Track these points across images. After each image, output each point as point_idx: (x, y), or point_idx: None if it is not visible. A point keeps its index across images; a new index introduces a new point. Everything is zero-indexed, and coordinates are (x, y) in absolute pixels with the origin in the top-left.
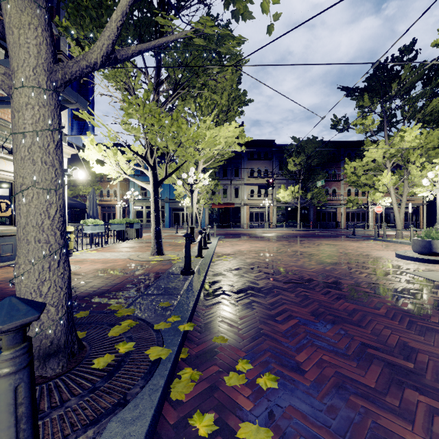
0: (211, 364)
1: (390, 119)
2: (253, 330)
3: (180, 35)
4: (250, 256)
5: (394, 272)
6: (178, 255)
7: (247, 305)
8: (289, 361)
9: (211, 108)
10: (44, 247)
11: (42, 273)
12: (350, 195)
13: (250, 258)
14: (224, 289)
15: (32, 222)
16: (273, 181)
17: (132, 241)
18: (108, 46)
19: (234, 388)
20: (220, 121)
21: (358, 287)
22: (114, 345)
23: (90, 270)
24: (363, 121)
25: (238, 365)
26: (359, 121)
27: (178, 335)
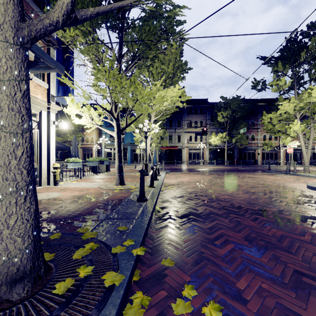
0: (160, 288)
1: (299, 80)
2: (196, 253)
3: (133, 0)
4: (190, 186)
5: (309, 201)
6: (135, 185)
7: (189, 229)
8: (231, 288)
9: (160, 75)
10: (11, 185)
11: (9, 207)
12: (265, 139)
13: (190, 188)
14: (171, 214)
15: (0, 162)
16: (206, 129)
17: (102, 173)
18: (67, 5)
19: None
20: (167, 84)
21: (281, 214)
22: (76, 268)
23: (69, 196)
24: (278, 82)
25: (184, 291)
26: (275, 82)
27: (131, 259)
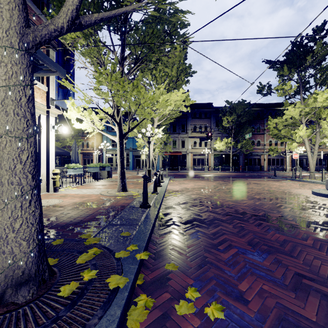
0: (163, 291)
1: (305, 85)
2: (199, 258)
3: (136, 6)
4: (194, 192)
5: (313, 207)
6: (138, 191)
7: (193, 235)
8: (233, 290)
9: (164, 78)
10: (16, 189)
11: (15, 211)
12: (271, 145)
13: (194, 194)
14: (174, 220)
15: (5, 166)
16: (211, 134)
17: (104, 180)
18: (72, 12)
19: (184, 317)
20: (171, 88)
21: (285, 220)
22: (80, 272)
23: (70, 203)
24: (283, 87)
25: (187, 293)
26: (280, 87)
27: (135, 263)
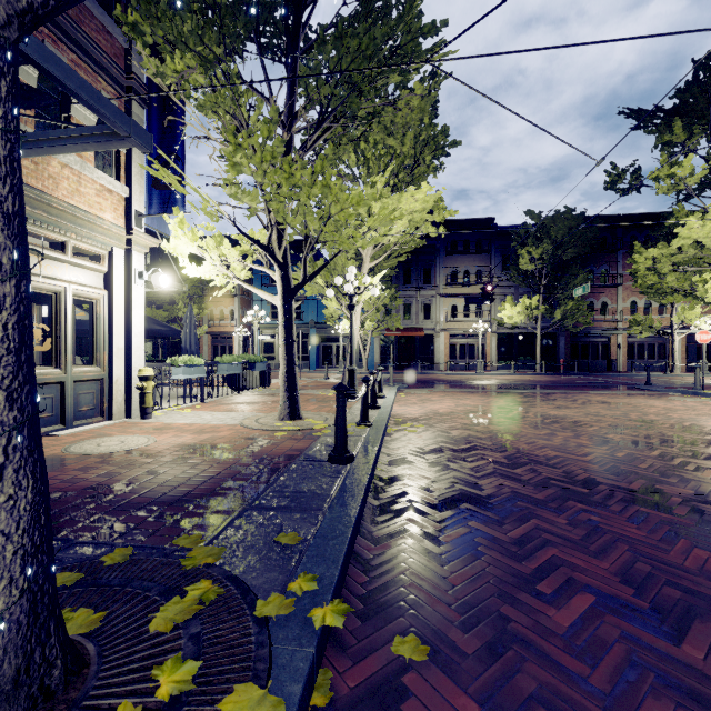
0: None
1: None
2: (487, 620)
3: None
4: (456, 423)
5: None
6: (325, 420)
7: (464, 542)
8: None
9: (385, 161)
10: None
11: None
12: (636, 311)
13: (457, 429)
14: (412, 496)
15: None
16: (492, 289)
17: (252, 391)
18: None
19: None
20: (400, 183)
21: (709, 506)
22: (152, 667)
23: (170, 447)
24: (674, 170)
25: None
26: (665, 171)
27: (309, 638)
